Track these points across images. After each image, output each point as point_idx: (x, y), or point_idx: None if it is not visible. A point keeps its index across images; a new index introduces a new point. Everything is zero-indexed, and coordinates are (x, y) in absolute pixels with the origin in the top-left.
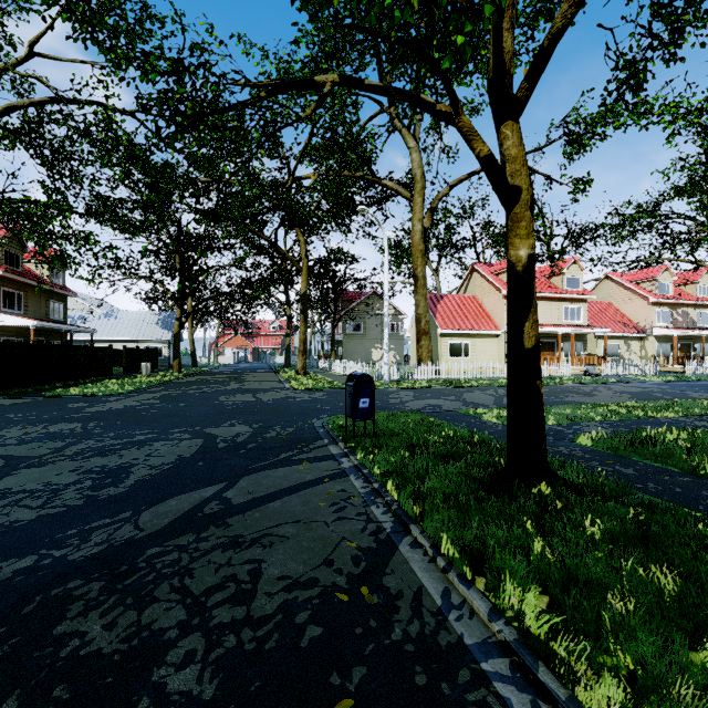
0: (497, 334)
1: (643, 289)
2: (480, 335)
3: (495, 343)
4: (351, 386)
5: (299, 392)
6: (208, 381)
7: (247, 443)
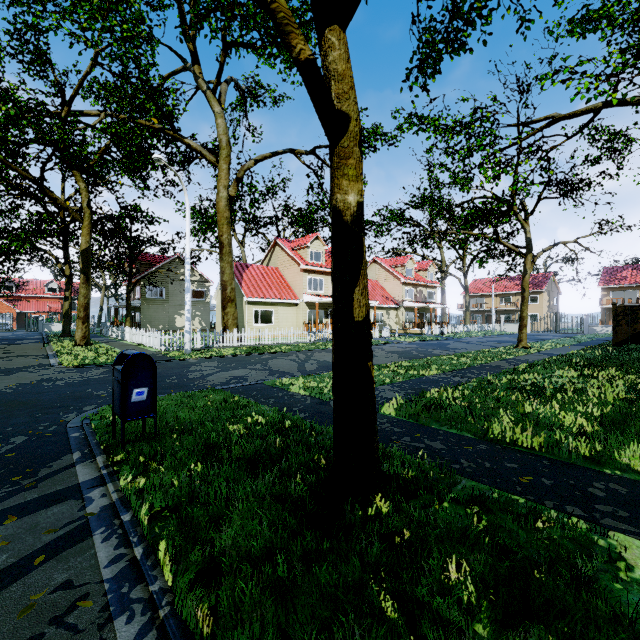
0: (296, 303)
1: (397, 272)
2: (282, 304)
3: (294, 311)
4: (119, 372)
5: (67, 370)
6: None
7: None
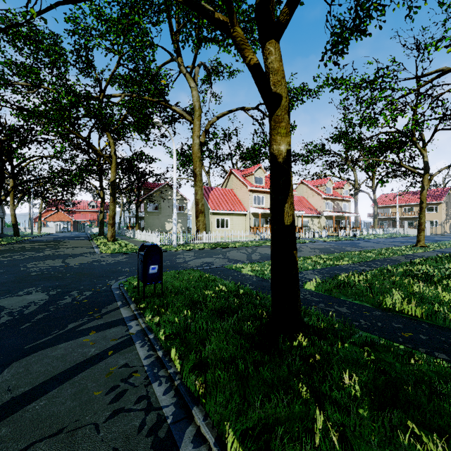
0: (245, 213)
1: (319, 190)
2: (235, 214)
3: (244, 219)
4: (142, 255)
5: (105, 256)
6: (24, 248)
7: (35, 313)
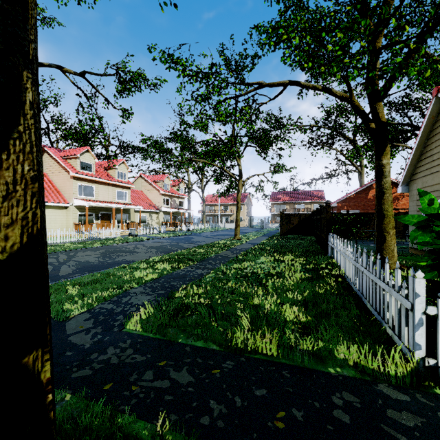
0: (66, 206)
1: (158, 185)
2: (50, 206)
3: (64, 213)
4: None
5: None
6: None
7: None
